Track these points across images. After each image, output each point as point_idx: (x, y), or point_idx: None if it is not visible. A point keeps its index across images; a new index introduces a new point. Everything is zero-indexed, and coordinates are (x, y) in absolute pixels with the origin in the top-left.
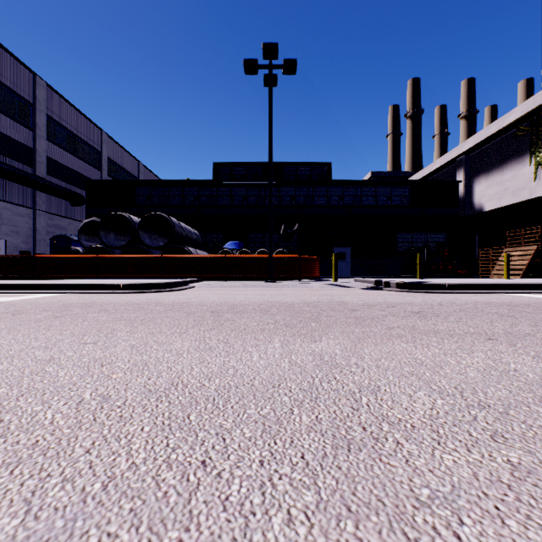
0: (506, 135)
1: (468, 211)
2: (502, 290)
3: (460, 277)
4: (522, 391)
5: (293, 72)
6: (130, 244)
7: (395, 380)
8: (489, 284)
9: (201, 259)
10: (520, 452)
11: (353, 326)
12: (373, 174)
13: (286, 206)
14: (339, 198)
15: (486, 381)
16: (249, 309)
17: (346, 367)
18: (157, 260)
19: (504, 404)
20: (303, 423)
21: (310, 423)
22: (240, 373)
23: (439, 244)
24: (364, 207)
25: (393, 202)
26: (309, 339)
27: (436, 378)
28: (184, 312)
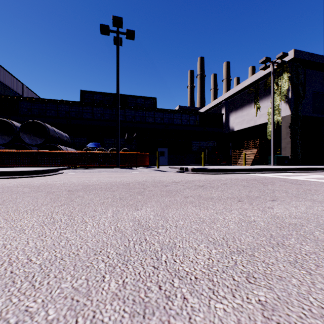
0: (244, 92)
1: (227, 130)
2: (243, 172)
3: (223, 165)
4: (260, 236)
5: (132, 38)
6: (12, 142)
7: (186, 237)
8: (237, 169)
9: (69, 154)
10: (265, 290)
11: (164, 197)
12: (180, 107)
13: (129, 121)
14: (161, 119)
15: (240, 231)
16: (97, 188)
17: (155, 229)
18: (34, 154)
19: (251, 248)
20: (110, 291)
21: (116, 290)
22: (70, 244)
23: (213, 147)
24: (175, 125)
25: (190, 123)
26: (134, 208)
27: (212, 232)
28: (45, 192)
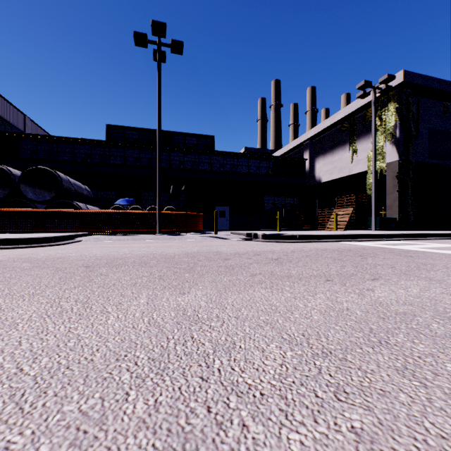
0: (335, 128)
1: (312, 181)
2: (333, 239)
3: (306, 230)
4: (355, 331)
5: (180, 52)
6: (9, 197)
7: (251, 332)
8: (325, 235)
9: (90, 214)
10: (361, 411)
11: (223, 275)
12: (247, 149)
13: (176, 169)
14: (220, 166)
15: (327, 323)
16: (129, 262)
17: (207, 321)
18: (40, 214)
19: (342, 348)
20: (135, 416)
21: (144, 414)
22: (82, 345)
23: (293, 205)
24: (239, 174)
25: (261, 172)
26: (178, 291)
27: (287, 326)
28: (53, 268)
